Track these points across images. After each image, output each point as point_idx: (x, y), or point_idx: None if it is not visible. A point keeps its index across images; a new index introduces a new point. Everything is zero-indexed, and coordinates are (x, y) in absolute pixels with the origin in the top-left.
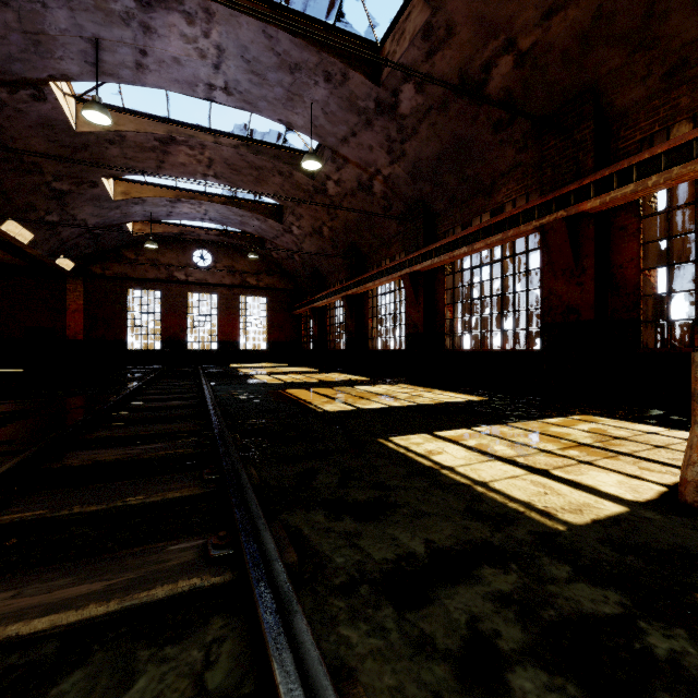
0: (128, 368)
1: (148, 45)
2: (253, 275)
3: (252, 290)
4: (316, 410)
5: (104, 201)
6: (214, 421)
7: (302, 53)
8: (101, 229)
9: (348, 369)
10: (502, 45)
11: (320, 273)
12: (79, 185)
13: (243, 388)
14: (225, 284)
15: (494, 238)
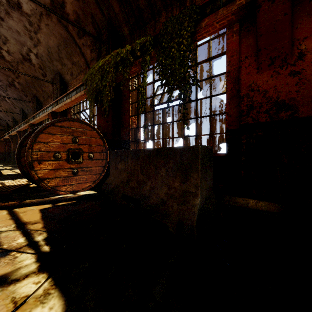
0: None
1: None
2: None
3: None
4: None
5: None
6: None
7: None
8: None
9: (12, 163)
10: (12, 79)
11: (8, 124)
12: None
13: None
14: None
15: (25, 125)
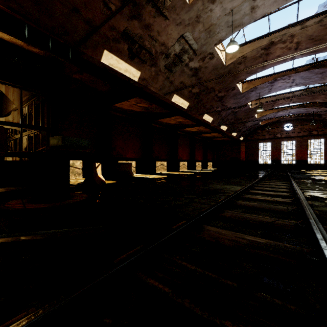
0: (259, 169)
1: (272, 87)
2: (315, 129)
3: (314, 136)
4: (322, 179)
5: (254, 119)
6: (290, 177)
7: (324, 70)
8: (252, 126)
9: None
10: None
11: None
12: (248, 118)
13: (302, 175)
14: (299, 136)
15: None
